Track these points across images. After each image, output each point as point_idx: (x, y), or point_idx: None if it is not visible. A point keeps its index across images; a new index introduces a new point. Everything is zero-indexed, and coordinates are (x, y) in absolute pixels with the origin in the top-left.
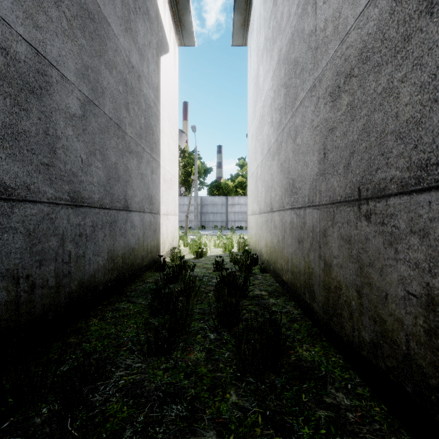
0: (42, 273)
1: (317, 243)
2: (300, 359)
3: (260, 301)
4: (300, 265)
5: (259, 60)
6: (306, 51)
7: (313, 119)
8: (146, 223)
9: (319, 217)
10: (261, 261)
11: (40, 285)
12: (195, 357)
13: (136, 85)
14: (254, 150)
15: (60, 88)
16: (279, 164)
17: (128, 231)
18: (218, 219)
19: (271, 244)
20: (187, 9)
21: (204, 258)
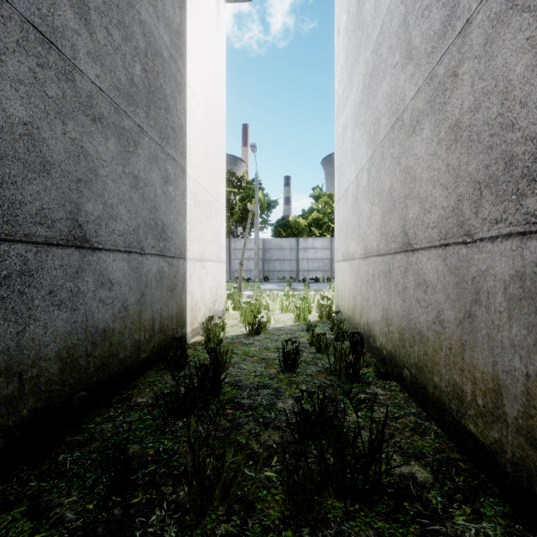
0: None
1: None
2: None
3: (428, 530)
4: None
5: None
6: None
7: None
8: (148, 275)
9: None
10: (370, 347)
11: None
12: None
13: None
14: (349, 149)
15: None
16: (443, 131)
17: (87, 294)
18: (286, 267)
19: (404, 322)
20: None
21: (263, 334)
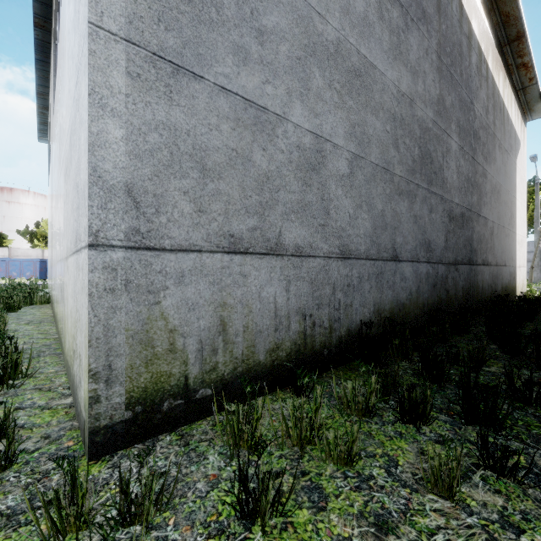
0: (493, 287)
1: None
2: None
3: None
4: None
5: None
6: None
7: None
8: (510, 273)
9: None
10: None
11: (492, 290)
12: None
13: (507, 198)
14: None
15: (494, 228)
16: None
17: (505, 276)
18: None
19: None
20: (538, 102)
21: None
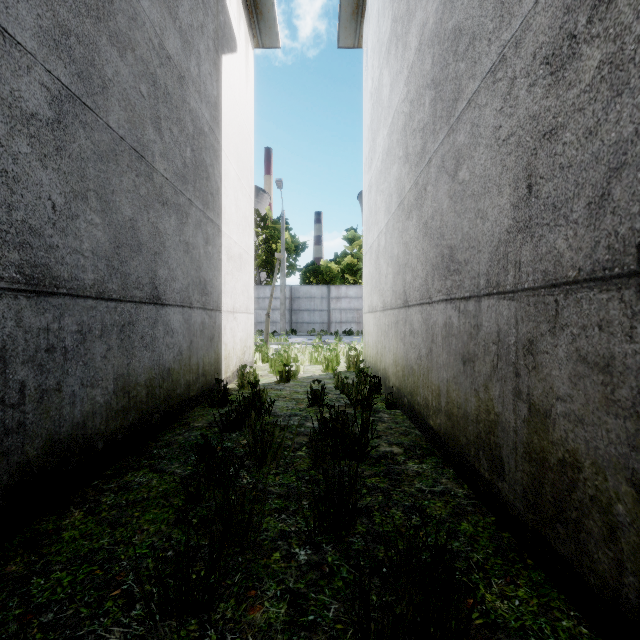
0: None
1: (509, 365)
2: (492, 623)
3: (391, 467)
4: (468, 403)
5: (383, 61)
6: (481, 0)
7: (500, 125)
8: (195, 325)
9: (516, 314)
10: (386, 388)
11: None
12: (265, 617)
13: (175, 90)
14: (373, 209)
15: None
16: (421, 225)
17: (159, 340)
18: (316, 319)
19: (404, 361)
20: None
21: (292, 382)
